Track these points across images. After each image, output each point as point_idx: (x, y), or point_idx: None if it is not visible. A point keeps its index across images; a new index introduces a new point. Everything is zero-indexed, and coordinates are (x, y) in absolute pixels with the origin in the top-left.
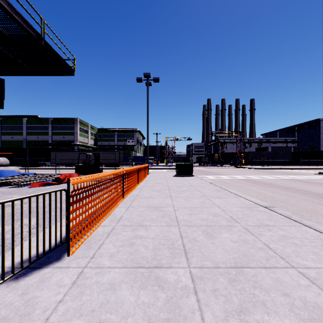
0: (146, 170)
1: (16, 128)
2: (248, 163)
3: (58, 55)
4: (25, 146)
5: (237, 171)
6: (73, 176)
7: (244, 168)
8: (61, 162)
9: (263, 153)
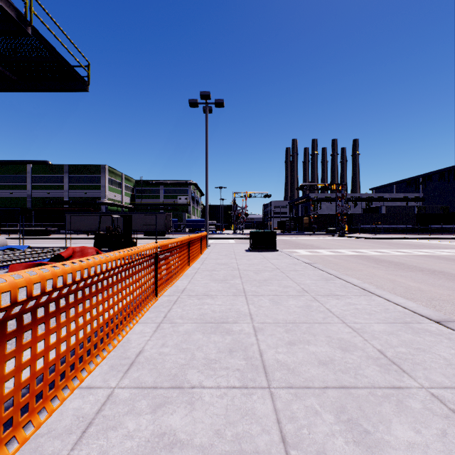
0: (204, 241)
1: (17, 179)
2: (353, 230)
3: (59, 55)
4: (30, 205)
5: (340, 242)
6: (87, 251)
7: (348, 238)
8: (80, 228)
9: (375, 216)
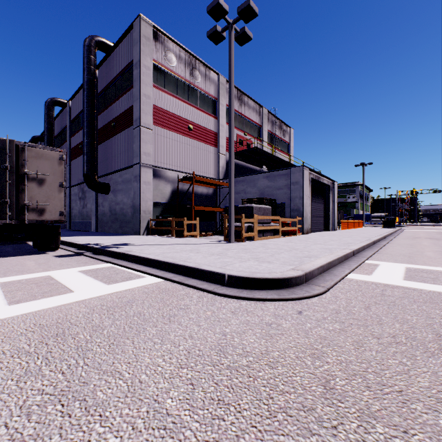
0: (360, 224)
1: None
2: None
3: None
4: None
5: None
6: None
7: None
8: None
9: None
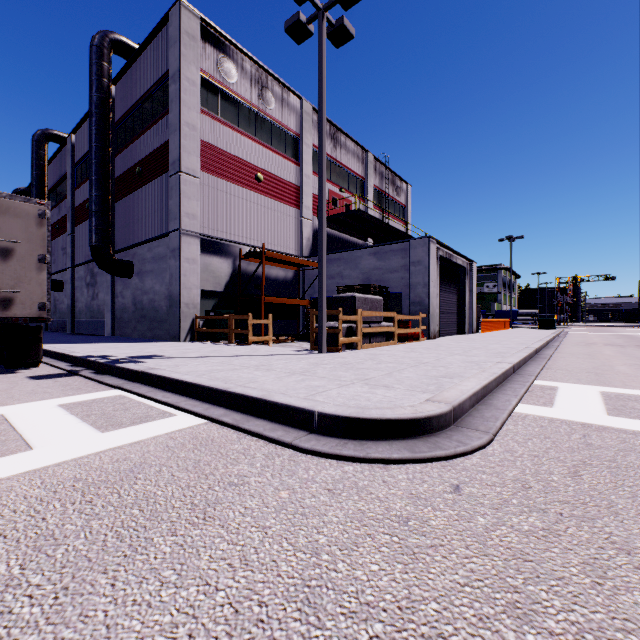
0: (507, 324)
1: None
2: None
3: None
4: None
5: None
6: None
7: None
8: None
9: None
